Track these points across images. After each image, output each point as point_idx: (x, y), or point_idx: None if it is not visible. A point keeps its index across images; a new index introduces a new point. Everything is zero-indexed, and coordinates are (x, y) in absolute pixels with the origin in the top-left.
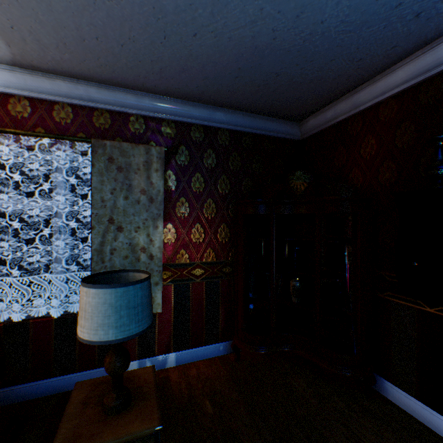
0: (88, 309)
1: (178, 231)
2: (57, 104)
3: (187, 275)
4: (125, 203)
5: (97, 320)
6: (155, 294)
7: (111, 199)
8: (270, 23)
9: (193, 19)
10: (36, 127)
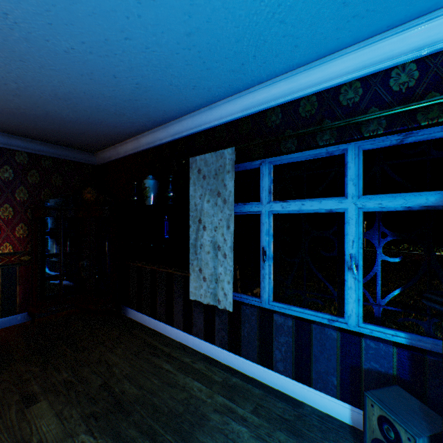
0: None
1: None
2: None
3: None
4: None
5: None
6: None
7: None
8: (31, 111)
9: None
10: None
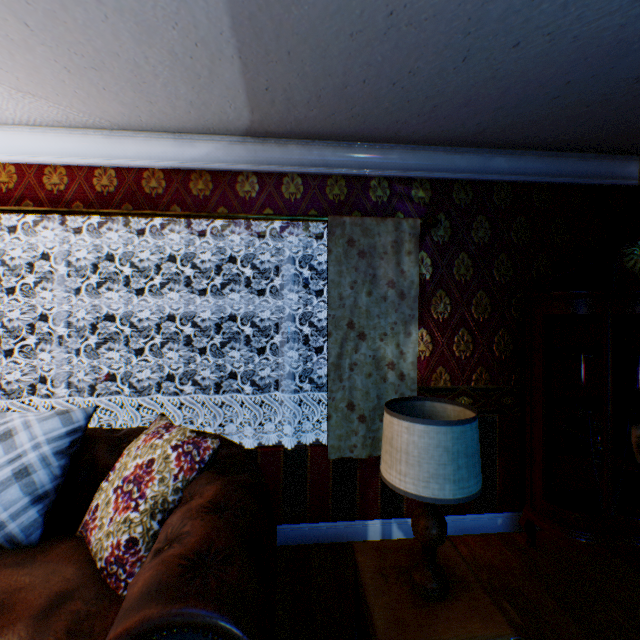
0: (411, 451)
1: (435, 340)
2: (286, 176)
3: None
4: (368, 301)
5: (426, 468)
6: None
7: (350, 295)
8: None
9: (525, 22)
10: (263, 207)
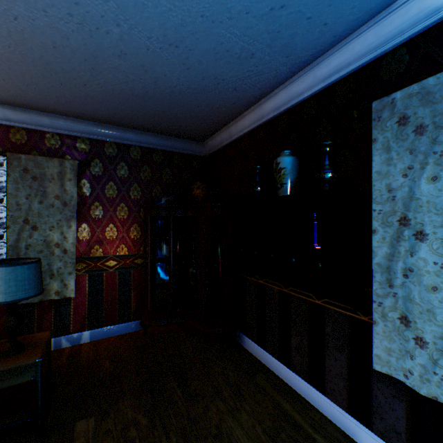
0: None
1: (93, 230)
2: None
3: (102, 266)
4: (40, 207)
5: None
6: (69, 282)
7: (26, 203)
8: (139, 84)
9: (80, 77)
10: None
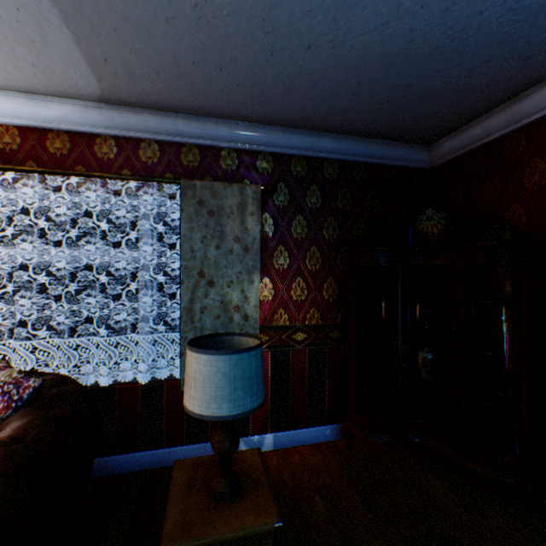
0: (198, 377)
1: (276, 286)
2: (143, 141)
3: (287, 340)
4: (217, 254)
5: (209, 392)
6: None
7: (201, 248)
8: (409, 22)
9: (309, 29)
10: (122, 168)
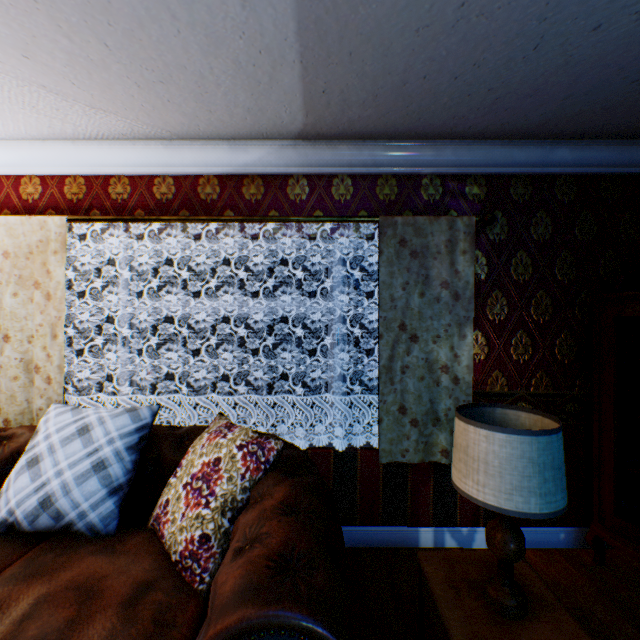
0: (490, 460)
1: (490, 342)
2: (335, 177)
3: None
4: (420, 302)
5: (509, 480)
6: None
7: (401, 296)
8: None
9: (610, 1)
10: (313, 210)
